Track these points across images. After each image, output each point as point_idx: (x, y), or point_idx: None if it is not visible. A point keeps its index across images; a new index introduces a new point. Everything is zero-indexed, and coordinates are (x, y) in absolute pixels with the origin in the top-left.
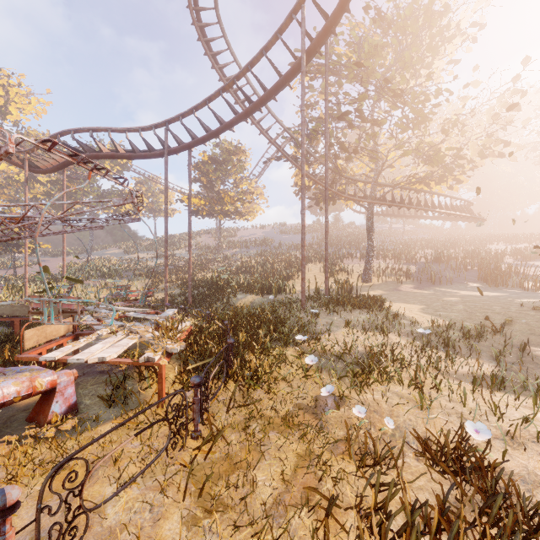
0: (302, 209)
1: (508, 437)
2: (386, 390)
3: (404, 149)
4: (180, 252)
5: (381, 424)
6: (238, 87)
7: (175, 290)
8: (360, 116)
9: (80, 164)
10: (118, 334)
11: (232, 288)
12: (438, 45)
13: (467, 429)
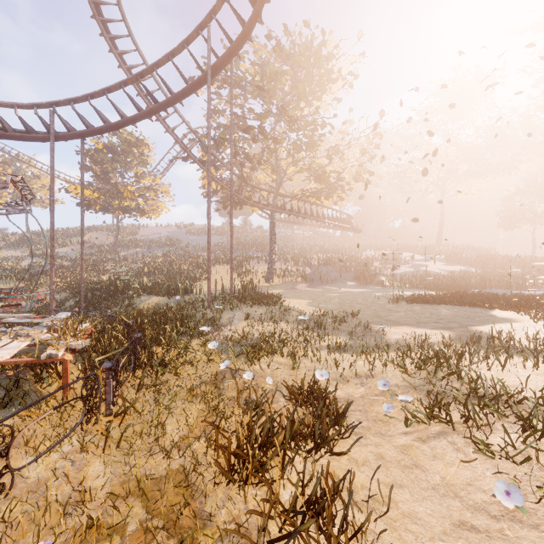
0: (208, 214)
1: (341, 378)
2: (271, 361)
3: (300, 167)
4: (65, 251)
5: (265, 384)
6: (142, 84)
7: (60, 294)
8: (263, 132)
9: None
10: (2, 339)
11: (134, 290)
12: (325, 84)
13: (316, 375)
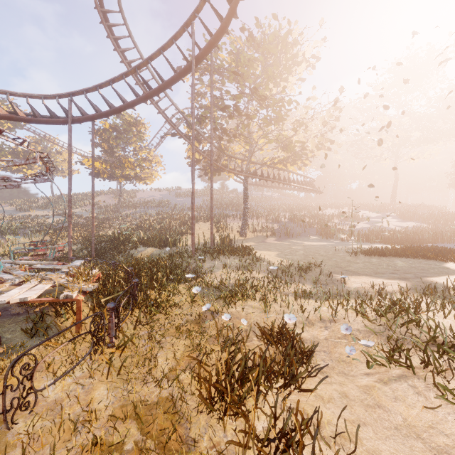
0: (192, 180)
1: (307, 321)
2: (245, 305)
3: (269, 138)
4: (80, 211)
5: (240, 325)
6: (139, 75)
7: (76, 246)
8: (238, 110)
9: (1, 137)
10: (31, 281)
11: (133, 243)
12: (291, 67)
13: (285, 318)
